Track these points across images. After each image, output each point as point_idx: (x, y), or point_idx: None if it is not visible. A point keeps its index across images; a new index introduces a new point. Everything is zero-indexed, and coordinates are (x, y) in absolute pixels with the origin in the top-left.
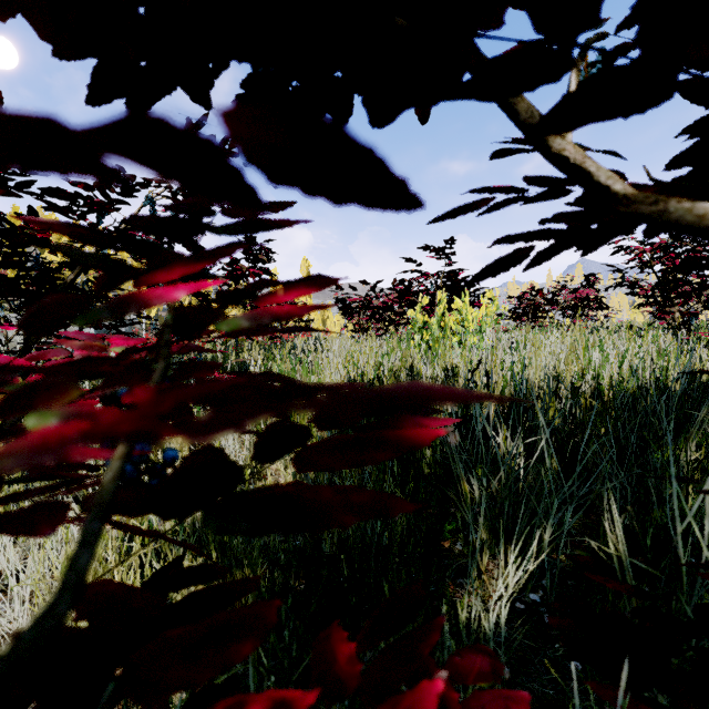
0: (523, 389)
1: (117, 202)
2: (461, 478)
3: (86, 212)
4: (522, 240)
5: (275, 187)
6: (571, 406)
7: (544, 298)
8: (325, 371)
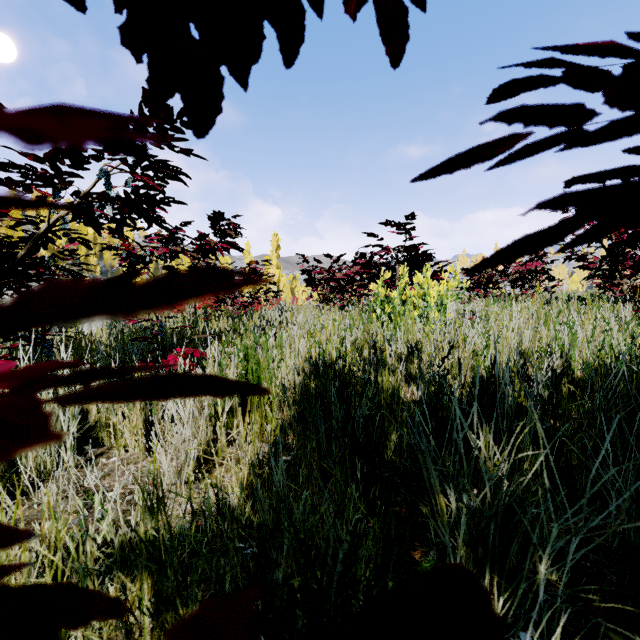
0: (507, 385)
1: (70, 174)
2: (437, 491)
3: (42, 186)
4: (579, 204)
5: (197, 136)
6: (551, 395)
7: (495, 270)
8: (285, 350)
